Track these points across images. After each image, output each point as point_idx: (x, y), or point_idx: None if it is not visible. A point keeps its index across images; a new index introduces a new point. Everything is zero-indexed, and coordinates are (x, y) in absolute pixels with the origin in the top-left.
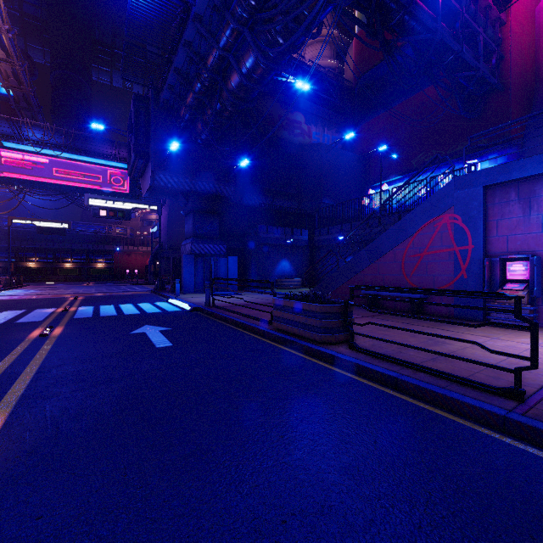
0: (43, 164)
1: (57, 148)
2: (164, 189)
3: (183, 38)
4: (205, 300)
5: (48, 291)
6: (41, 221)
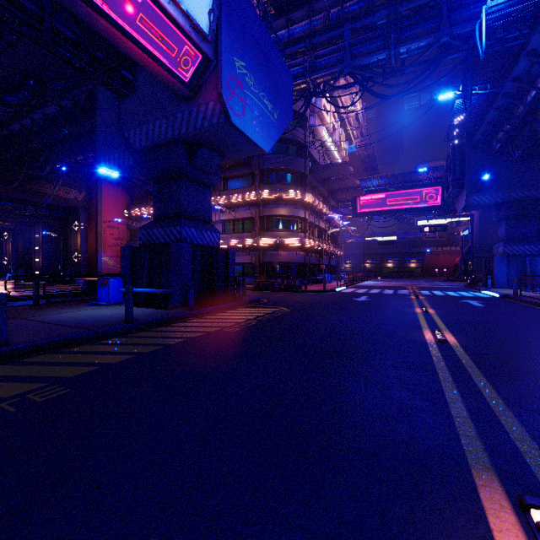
0: (381, 198)
1: (389, 185)
2: (476, 206)
3: (493, 107)
4: (513, 291)
5: (389, 283)
6: (380, 236)
